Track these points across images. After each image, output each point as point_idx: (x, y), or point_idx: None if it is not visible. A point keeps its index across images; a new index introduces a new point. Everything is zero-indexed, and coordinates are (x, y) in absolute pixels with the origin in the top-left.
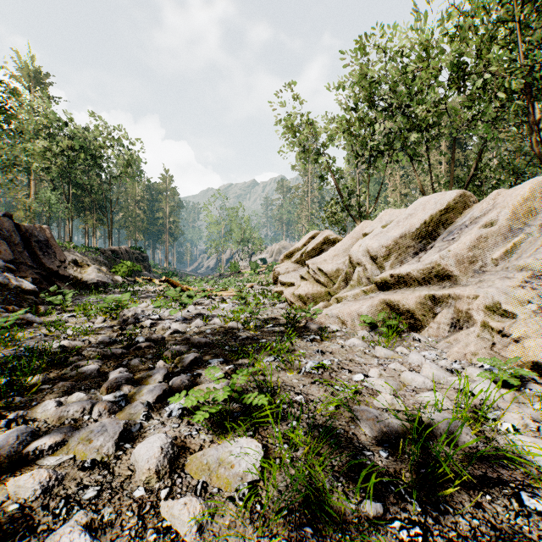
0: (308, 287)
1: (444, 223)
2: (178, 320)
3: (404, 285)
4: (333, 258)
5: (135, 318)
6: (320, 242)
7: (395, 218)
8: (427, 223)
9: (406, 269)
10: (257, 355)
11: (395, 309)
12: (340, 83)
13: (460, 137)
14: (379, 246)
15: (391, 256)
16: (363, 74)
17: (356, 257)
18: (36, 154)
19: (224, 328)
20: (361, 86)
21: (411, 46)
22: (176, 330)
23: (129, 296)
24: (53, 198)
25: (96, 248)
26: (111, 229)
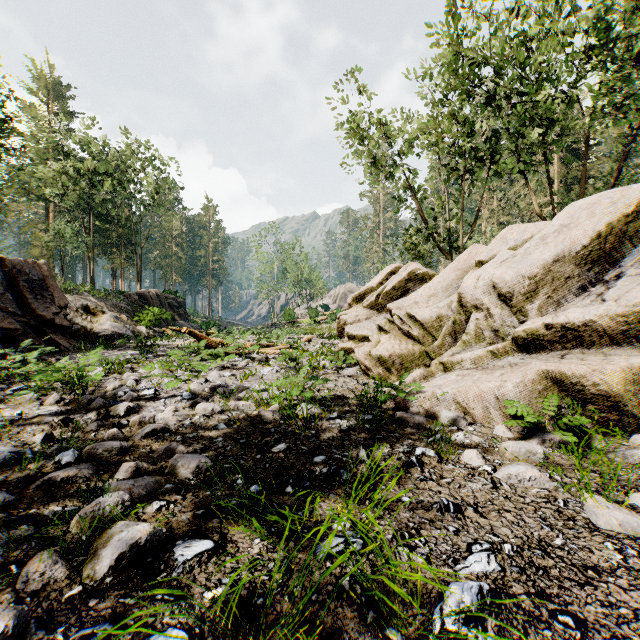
0: (393, 344)
1: (631, 237)
2: (180, 400)
3: (575, 344)
4: (428, 300)
5: (113, 395)
6: (404, 279)
7: (530, 235)
8: (602, 236)
9: (584, 315)
10: (301, 514)
11: (573, 391)
12: (427, 68)
13: (577, 148)
14: (517, 277)
15: (539, 293)
16: (459, 53)
17: (471, 297)
18: (50, 178)
19: (252, 418)
20: (455, 72)
21: (524, 14)
22: (159, 428)
23: (141, 354)
24: (69, 231)
25: (119, 292)
26: (140, 269)
